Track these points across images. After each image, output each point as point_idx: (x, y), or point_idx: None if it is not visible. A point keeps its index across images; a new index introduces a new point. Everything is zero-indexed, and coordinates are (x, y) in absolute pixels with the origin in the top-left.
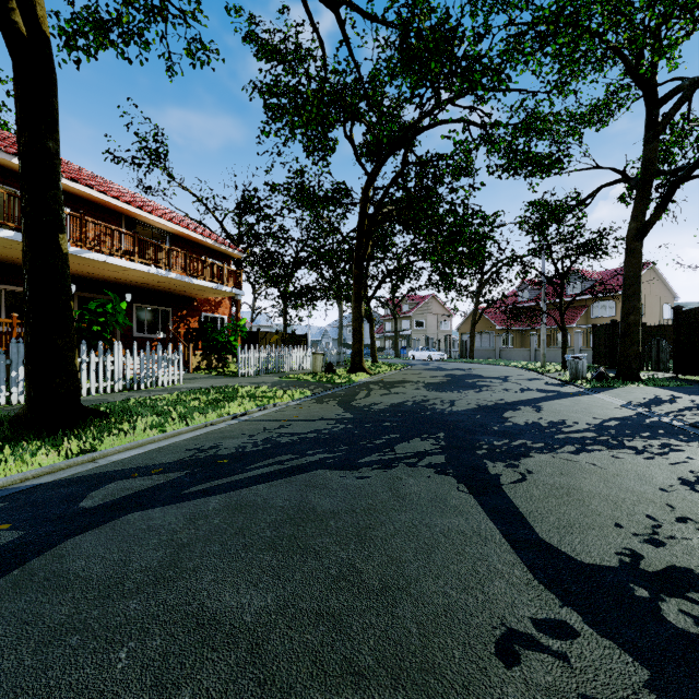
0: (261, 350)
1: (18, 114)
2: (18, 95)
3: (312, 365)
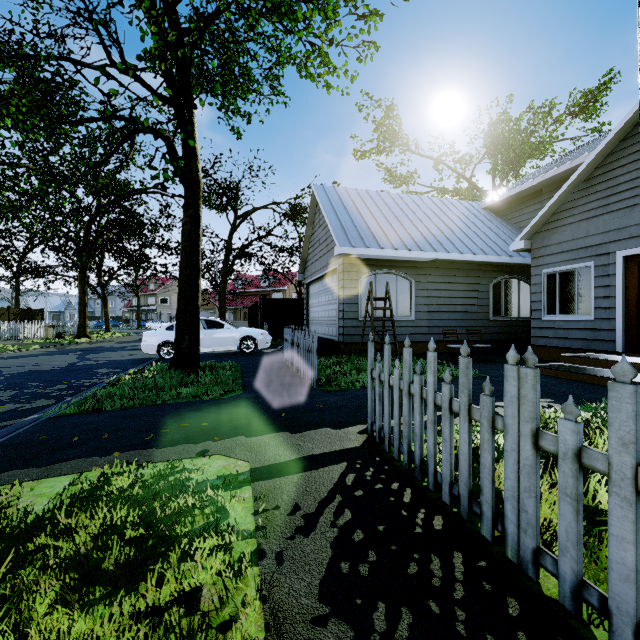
0: (0, 324)
1: None
2: None
3: (45, 334)
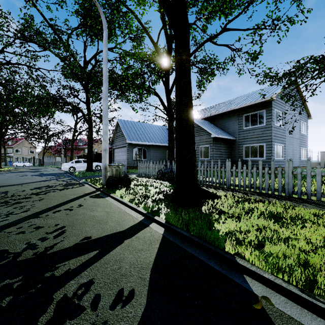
0: None
1: None
2: None
3: None
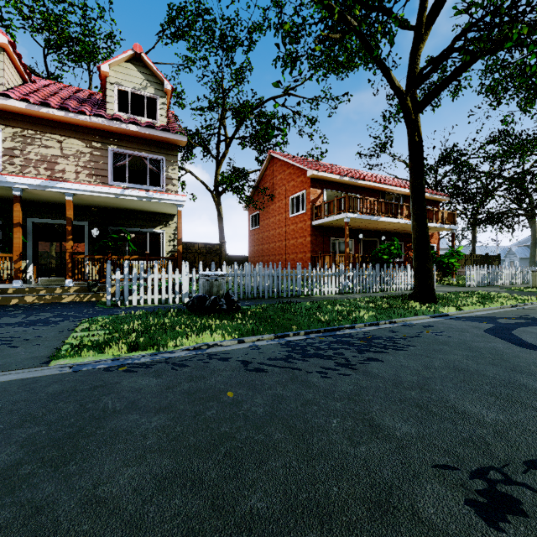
0: (480, 268)
1: (411, 174)
2: (412, 166)
3: (531, 280)
